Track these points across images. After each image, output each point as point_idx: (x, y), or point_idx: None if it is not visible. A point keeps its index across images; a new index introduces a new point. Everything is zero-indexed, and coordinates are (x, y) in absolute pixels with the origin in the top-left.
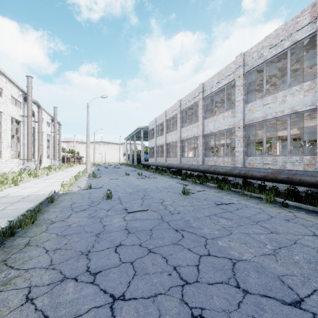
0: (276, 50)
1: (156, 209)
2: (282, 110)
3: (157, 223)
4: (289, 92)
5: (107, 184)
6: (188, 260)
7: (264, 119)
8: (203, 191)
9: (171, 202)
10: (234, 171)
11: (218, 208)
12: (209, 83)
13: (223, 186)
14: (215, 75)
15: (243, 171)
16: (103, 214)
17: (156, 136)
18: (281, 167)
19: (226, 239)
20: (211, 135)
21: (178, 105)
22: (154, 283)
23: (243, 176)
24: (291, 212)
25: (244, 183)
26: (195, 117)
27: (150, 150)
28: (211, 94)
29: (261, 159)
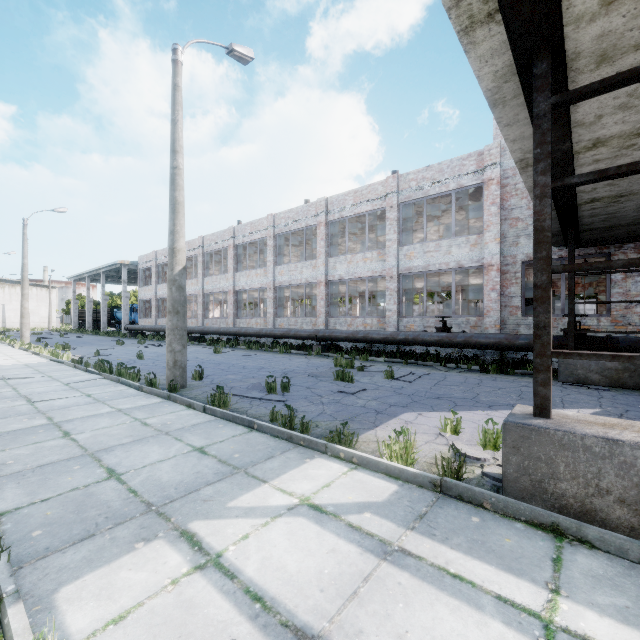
0: (297, 226)
1: (195, 360)
2: (301, 279)
3: (201, 363)
4: (305, 265)
5: (109, 353)
6: (224, 367)
7: (290, 283)
8: (233, 350)
9: (205, 357)
10: (262, 332)
11: (244, 357)
12: (241, 230)
13: (253, 346)
14: (248, 224)
15: (269, 331)
16: (154, 364)
17: (156, 282)
18: (300, 327)
19: (244, 363)
20: (246, 290)
21: (199, 244)
22: (211, 370)
23: (269, 335)
24: (290, 355)
25: (272, 343)
26: (224, 259)
27: (142, 304)
28: (244, 243)
29: (287, 320)
